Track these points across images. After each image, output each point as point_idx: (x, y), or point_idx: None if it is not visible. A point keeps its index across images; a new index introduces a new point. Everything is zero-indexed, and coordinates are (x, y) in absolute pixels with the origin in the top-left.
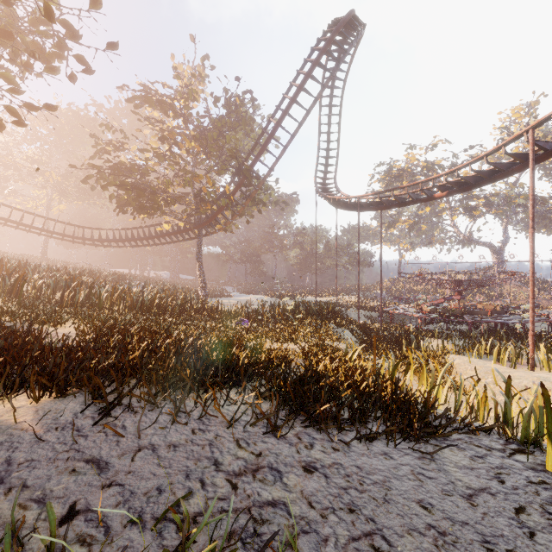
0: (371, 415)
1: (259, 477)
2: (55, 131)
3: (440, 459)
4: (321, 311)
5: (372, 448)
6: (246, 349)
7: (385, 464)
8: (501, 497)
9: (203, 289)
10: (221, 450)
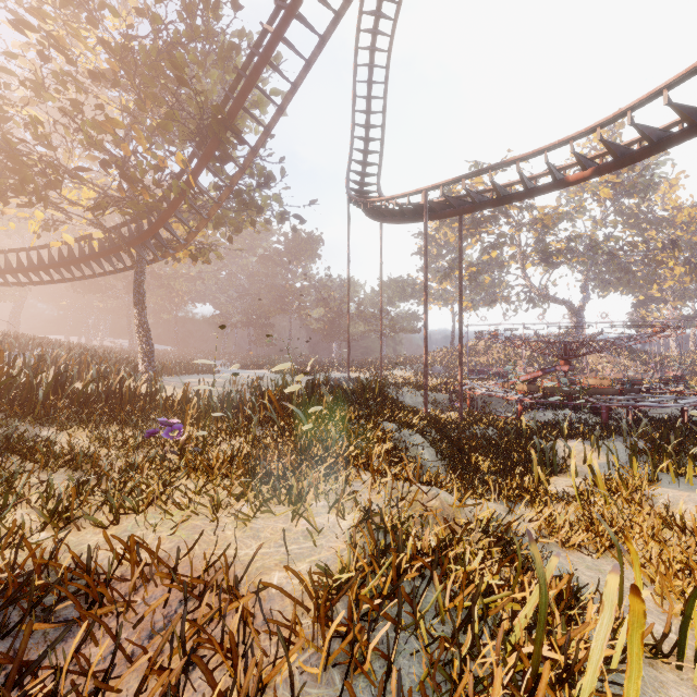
0: None
1: None
2: None
3: None
4: (361, 395)
5: None
6: None
7: None
8: None
9: (147, 357)
10: None
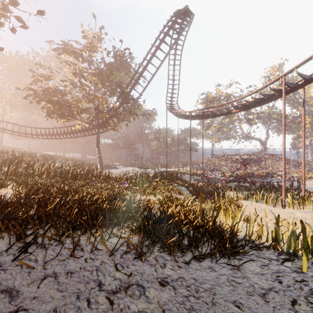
0: (201, 242)
1: (129, 293)
2: (8, 67)
3: (243, 269)
4: (169, 176)
5: (202, 264)
6: (124, 201)
7: (211, 275)
8: (282, 293)
9: (101, 164)
10: (104, 273)
